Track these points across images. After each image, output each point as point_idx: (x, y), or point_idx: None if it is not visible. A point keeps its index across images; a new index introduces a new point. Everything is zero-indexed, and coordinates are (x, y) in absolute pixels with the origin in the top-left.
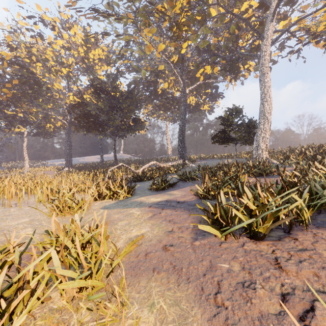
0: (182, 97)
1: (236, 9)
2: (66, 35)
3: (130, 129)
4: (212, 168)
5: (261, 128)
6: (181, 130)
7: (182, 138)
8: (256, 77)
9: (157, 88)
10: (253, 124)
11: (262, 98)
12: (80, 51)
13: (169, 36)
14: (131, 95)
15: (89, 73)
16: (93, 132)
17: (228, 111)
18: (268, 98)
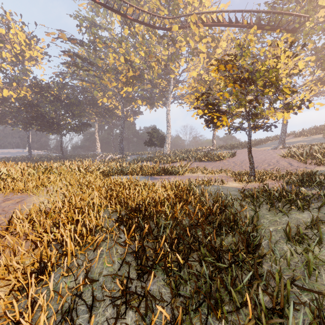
0: (122, 114)
1: (156, 80)
2: (3, 31)
3: (80, 130)
4: (150, 157)
5: (167, 140)
6: (121, 135)
7: (122, 140)
8: (162, 108)
9: (93, 98)
10: (164, 138)
11: (167, 127)
12: (18, 49)
13: (122, 83)
14: (81, 104)
15: (20, 68)
16: (47, 130)
17: (153, 130)
18: (170, 127)
